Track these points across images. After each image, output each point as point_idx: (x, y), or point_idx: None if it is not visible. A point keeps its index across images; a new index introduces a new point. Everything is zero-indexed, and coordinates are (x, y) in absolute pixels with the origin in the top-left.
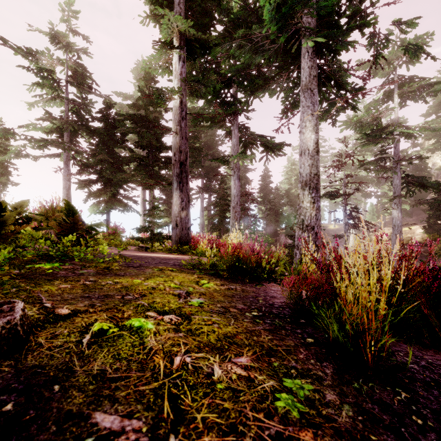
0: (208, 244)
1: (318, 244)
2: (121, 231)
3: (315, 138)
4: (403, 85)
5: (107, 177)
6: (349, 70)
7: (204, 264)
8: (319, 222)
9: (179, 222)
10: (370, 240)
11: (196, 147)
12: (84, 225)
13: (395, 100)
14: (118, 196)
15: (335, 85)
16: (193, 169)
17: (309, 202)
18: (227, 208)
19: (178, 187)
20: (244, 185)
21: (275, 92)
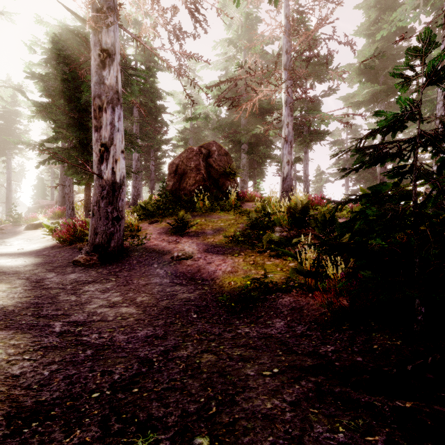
0: None
1: None
2: None
3: None
4: None
5: (367, 185)
6: None
7: None
8: None
9: None
10: None
11: None
12: None
13: None
14: None
15: None
16: None
17: None
18: None
19: None
20: None
21: None
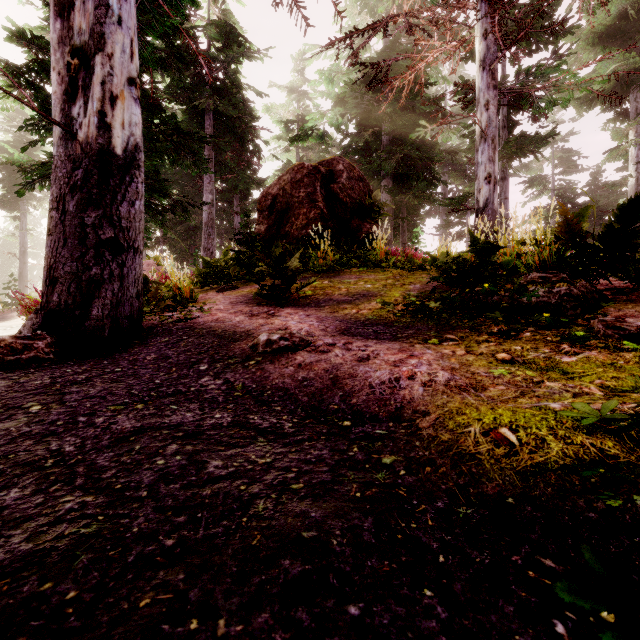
0: None
1: None
2: None
3: None
4: None
5: None
6: None
7: None
8: None
9: None
10: None
11: None
12: None
13: None
14: None
15: None
16: None
17: None
18: None
19: None
20: None
21: None
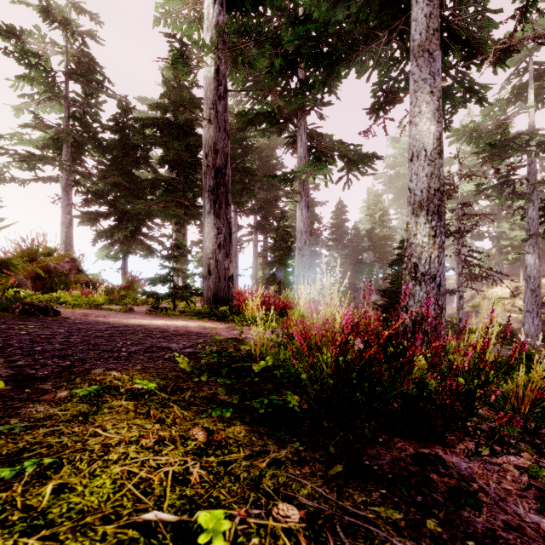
0: (261, 303)
1: (440, 304)
2: (140, 284)
3: (437, 131)
4: (541, 76)
5: (121, 209)
6: (497, 12)
7: (246, 357)
8: (443, 268)
9: (213, 267)
10: (483, 298)
11: (246, 169)
12: (81, 275)
13: (530, 97)
14: (138, 235)
15: (454, 64)
16: (242, 198)
17: (426, 235)
18: (289, 253)
19: (211, 210)
20: (311, 224)
21: (366, 69)
